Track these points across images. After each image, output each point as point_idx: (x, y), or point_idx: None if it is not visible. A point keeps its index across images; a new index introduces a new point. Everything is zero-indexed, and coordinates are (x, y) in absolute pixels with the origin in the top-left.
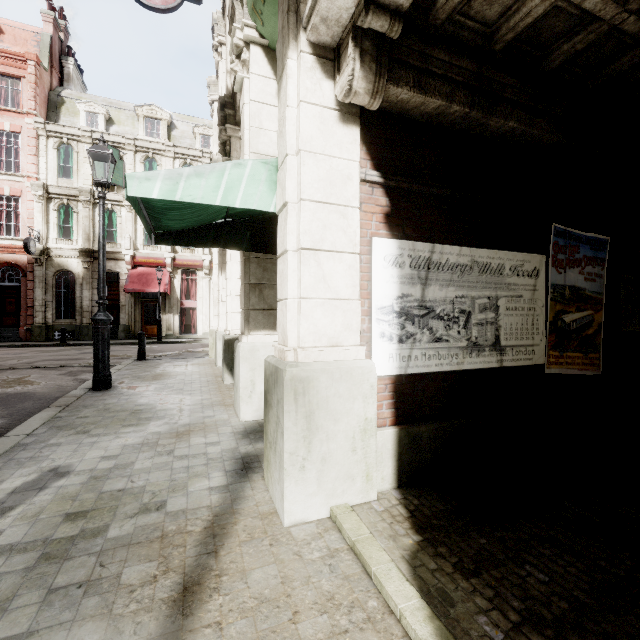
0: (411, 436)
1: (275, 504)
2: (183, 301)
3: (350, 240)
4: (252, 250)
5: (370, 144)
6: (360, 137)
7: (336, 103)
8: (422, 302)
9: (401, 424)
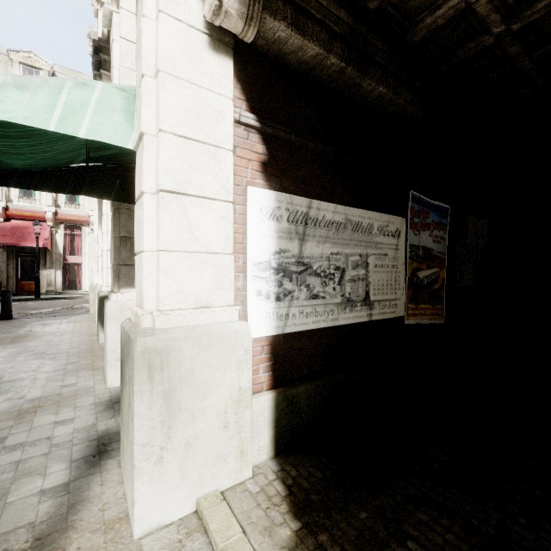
0: (289, 399)
1: (127, 504)
2: (66, 256)
3: (222, 186)
4: (122, 200)
5: (245, 83)
6: (234, 73)
7: (205, 25)
8: (300, 258)
9: (279, 387)
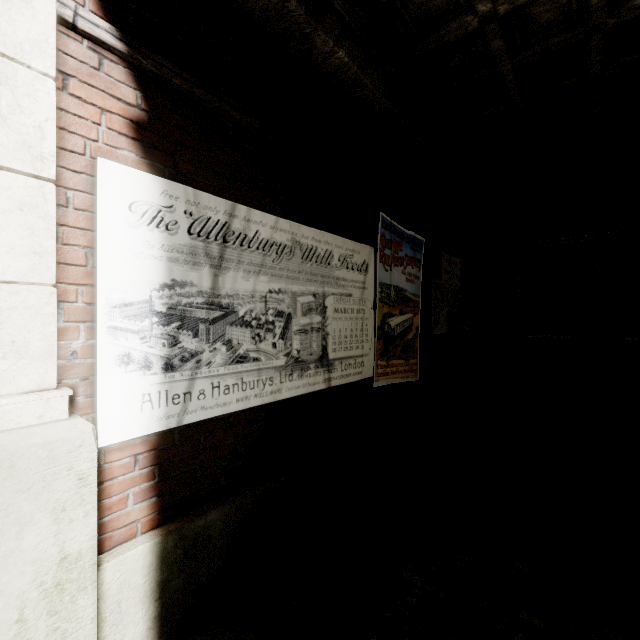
0: (189, 539)
1: None
2: None
3: (23, 143)
4: None
5: None
6: None
7: None
8: (213, 297)
9: (171, 520)
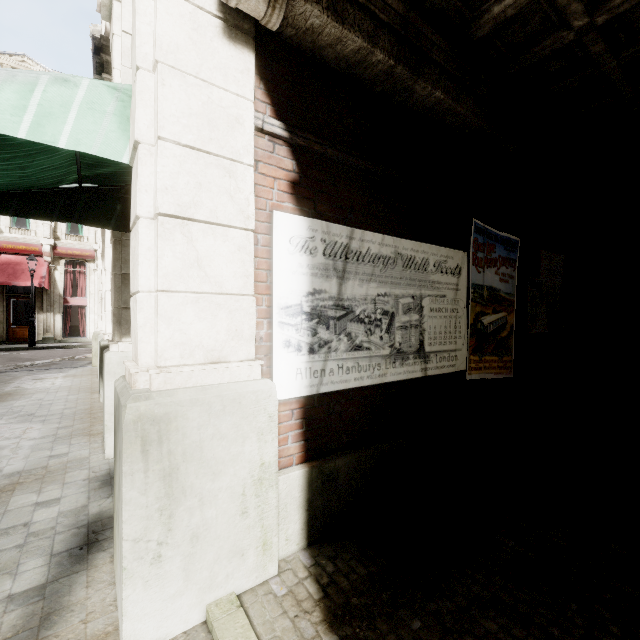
0: (325, 475)
1: (118, 613)
2: (68, 298)
3: (240, 210)
4: (124, 229)
5: (270, 83)
6: (256, 69)
7: (218, 7)
8: (339, 300)
9: (312, 459)
